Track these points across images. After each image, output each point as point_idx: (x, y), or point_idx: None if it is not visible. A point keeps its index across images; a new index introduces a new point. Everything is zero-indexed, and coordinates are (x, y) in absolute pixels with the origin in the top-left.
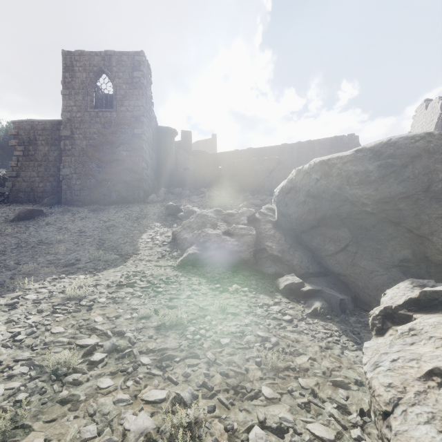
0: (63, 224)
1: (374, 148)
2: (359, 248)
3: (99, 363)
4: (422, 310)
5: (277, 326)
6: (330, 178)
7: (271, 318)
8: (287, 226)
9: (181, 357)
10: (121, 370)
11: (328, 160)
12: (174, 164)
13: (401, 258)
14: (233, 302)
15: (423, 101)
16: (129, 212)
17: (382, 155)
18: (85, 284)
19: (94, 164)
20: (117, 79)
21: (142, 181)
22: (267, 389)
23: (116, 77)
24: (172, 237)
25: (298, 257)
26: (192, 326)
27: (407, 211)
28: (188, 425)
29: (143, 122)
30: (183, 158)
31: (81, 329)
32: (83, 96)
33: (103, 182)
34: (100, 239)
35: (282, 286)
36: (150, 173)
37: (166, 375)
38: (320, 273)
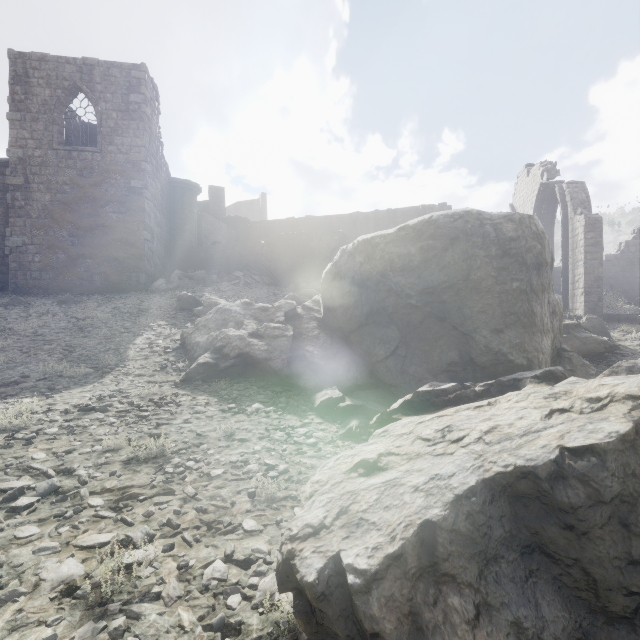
0: (6, 324)
1: (417, 226)
2: (408, 350)
3: (25, 509)
4: (416, 413)
5: (295, 451)
6: (374, 262)
7: (290, 443)
8: (335, 325)
9: (150, 495)
10: (54, 515)
11: (371, 239)
12: (196, 234)
13: (449, 361)
14: (246, 426)
15: (524, 166)
16: (120, 305)
17: (423, 235)
18: (28, 411)
19: (64, 231)
20: (103, 103)
21: (144, 259)
22: (250, 522)
23: (101, 100)
24: (180, 341)
25: (345, 366)
26: (178, 457)
27: (450, 304)
28: (130, 566)
29: (146, 171)
30: (211, 227)
31: (8, 469)
32: (45, 124)
33: (79, 259)
34: (67, 346)
35: (318, 403)
36: (157, 247)
37: (121, 516)
38: (371, 385)
